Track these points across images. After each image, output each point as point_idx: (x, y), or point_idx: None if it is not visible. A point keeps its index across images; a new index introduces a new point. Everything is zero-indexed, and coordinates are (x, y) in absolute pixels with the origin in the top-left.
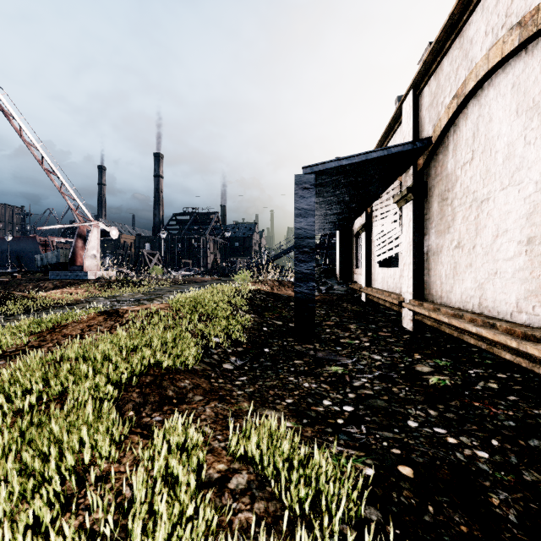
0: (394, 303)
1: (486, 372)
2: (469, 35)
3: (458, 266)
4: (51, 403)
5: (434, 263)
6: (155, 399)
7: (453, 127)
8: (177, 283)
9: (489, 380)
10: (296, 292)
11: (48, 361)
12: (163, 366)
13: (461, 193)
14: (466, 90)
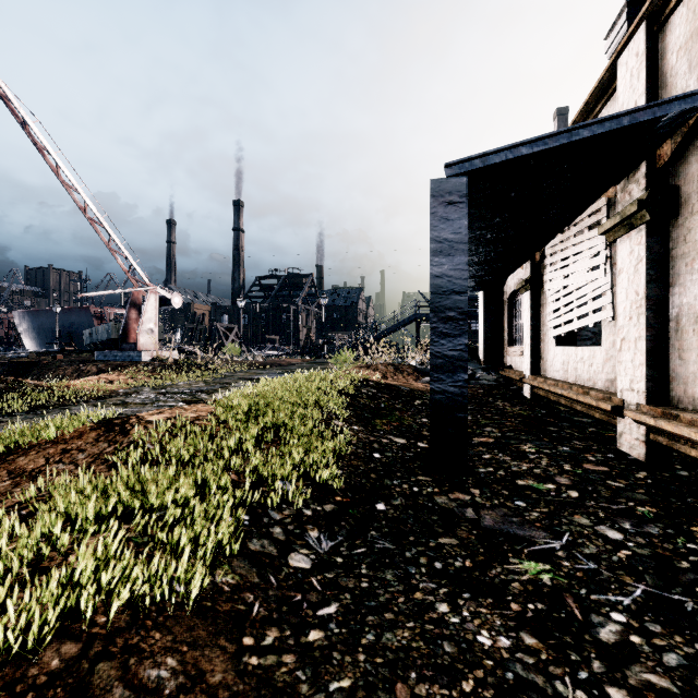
0: (598, 408)
1: None
2: None
3: None
4: None
5: (697, 338)
6: None
7: None
8: (256, 367)
9: None
10: (433, 390)
11: None
12: (111, 612)
13: None
14: None
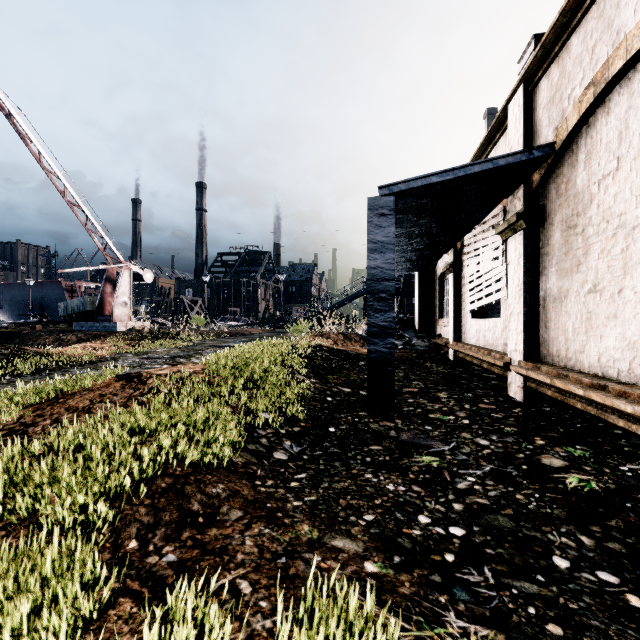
0: (496, 365)
1: None
2: None
3: (594, 317)
4: None
5: (554, 312)
6: (171, 518)
7: (586, 128)
8: (222, 336)
9: None
10: (370, 350)
11: (32, 451)
12: (187, 463)
13: (598, 218)
14: (609, 74)
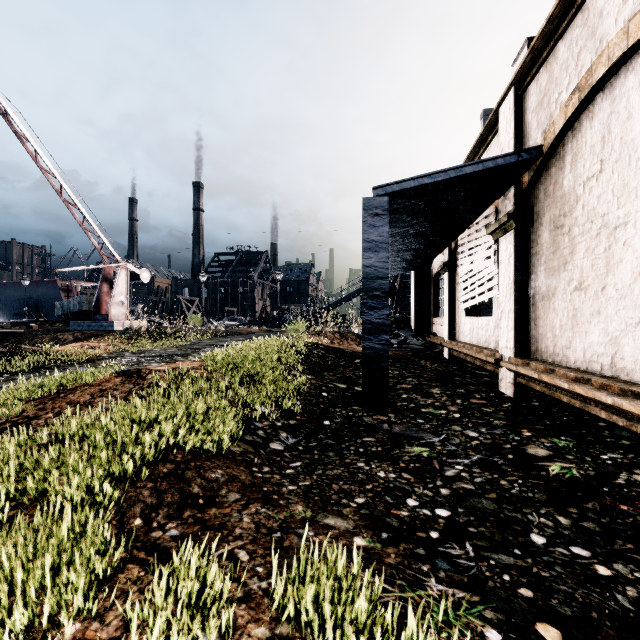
0: (488, 362)
1: (626, 458)
2: (597, 6)
3: (579, 314)
4: (15, 513)
5: (543, 310)
6: (173, 499)
7: (572, 131)
8: (219, 335)
9: (633, 471)
10: (364, 347)
11: (38, 440)
12: (187, 450)
13: (583, 218)
14: (592, 80)
